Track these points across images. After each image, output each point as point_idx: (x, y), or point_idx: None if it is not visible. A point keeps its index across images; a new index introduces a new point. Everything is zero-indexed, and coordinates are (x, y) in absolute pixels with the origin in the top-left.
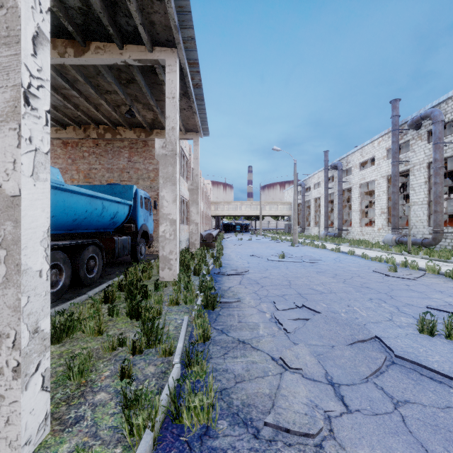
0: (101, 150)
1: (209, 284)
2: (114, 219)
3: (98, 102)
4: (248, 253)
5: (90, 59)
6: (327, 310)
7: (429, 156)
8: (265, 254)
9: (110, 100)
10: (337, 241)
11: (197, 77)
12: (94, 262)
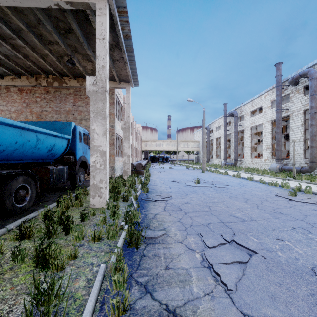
0: (51, 96)
1: (135, 214)
2: (52, 151)
3: (43, 53)
4: (169, 179)
5: (25, 0)
6: (261, 247)
7: (305, 105)
8: (183, 180)
9: (53, 51)
10: (235, 169)
11: (126, 27)
12: (25, 192)
